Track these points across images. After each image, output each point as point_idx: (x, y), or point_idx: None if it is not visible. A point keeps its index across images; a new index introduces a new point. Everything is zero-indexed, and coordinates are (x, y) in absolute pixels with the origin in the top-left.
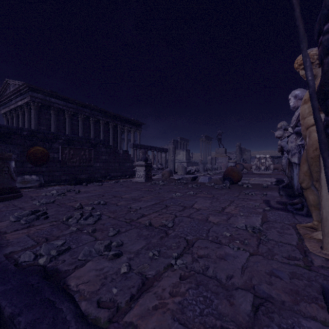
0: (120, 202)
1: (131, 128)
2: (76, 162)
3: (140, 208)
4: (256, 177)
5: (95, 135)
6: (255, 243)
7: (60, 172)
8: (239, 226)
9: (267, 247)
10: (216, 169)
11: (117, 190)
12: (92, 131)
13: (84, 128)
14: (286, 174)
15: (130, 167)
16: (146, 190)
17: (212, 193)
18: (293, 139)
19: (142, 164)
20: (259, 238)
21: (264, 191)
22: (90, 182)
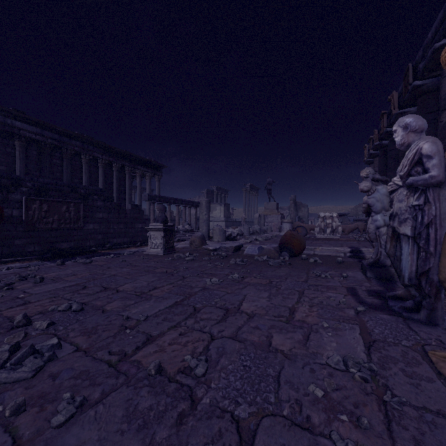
0: (111, 304)
1: (146, 172)
2: (53, 222)
3: (146, 318)
4: (322, 244)
5: (91, 181)
6: (381, 422)
7: (24, 240)
8: (333, 362)
9: (408, 432)
10: (265, 231)
11: (114, 273)
12: (85, 174)
13: (72, 170)
14: (386, 251)
15: (143, 229)
16: (163, 272)
17: (266, 275)
18: (402, 196)
19: (158, 228)
20: (381, 400)
21: (342, 270)
22: (77, 254)
